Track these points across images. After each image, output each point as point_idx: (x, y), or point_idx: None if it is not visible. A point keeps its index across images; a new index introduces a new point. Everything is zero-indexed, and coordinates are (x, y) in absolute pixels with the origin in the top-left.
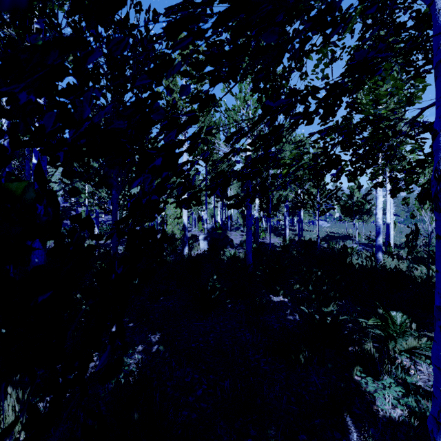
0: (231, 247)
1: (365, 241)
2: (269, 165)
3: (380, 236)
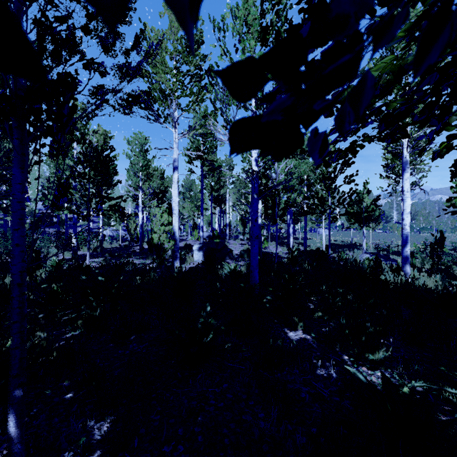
0: (231, 258)
1: (372, 250)
2: None
3: (408, 245)
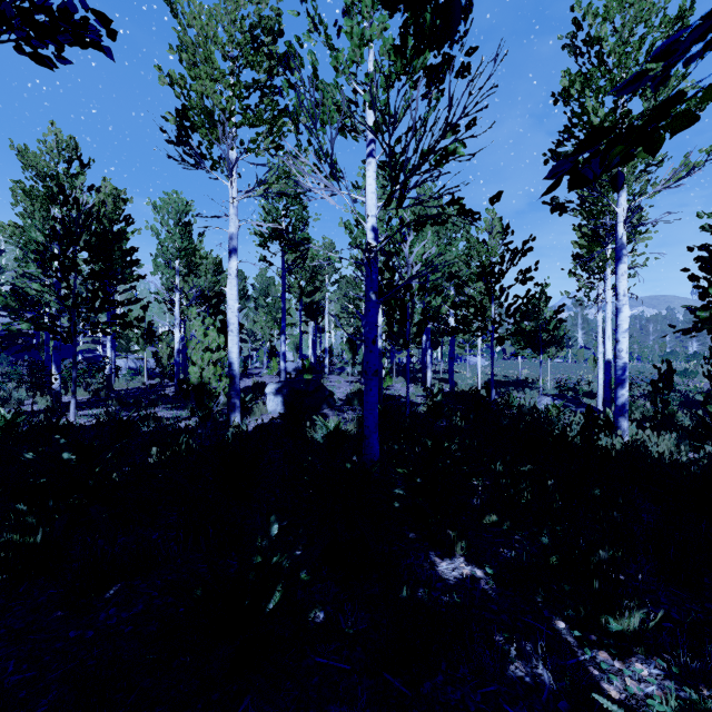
0: (331, 406)
1: (551, 390)
2: None
3: (625, 385)
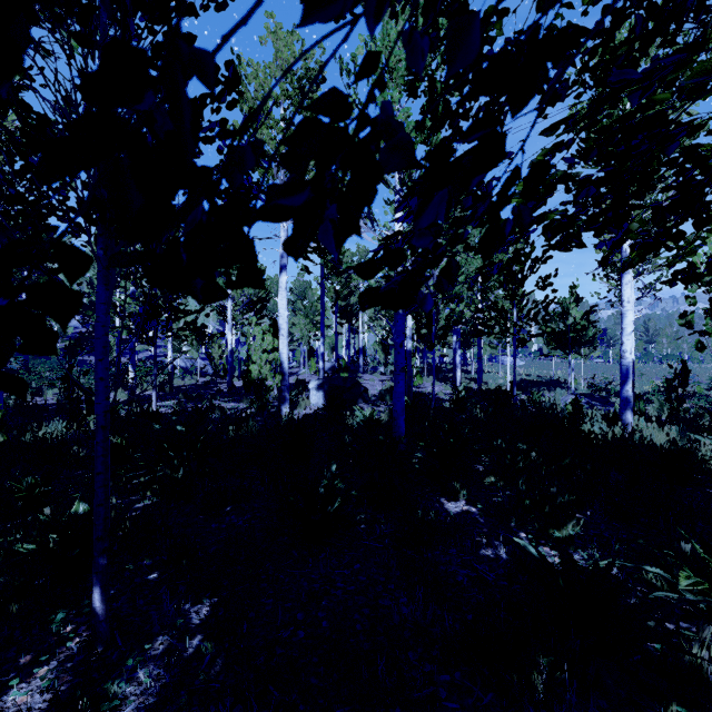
0: (365, 401)
1: (585, 390)
2: (537, 114)
3: (629, 382)
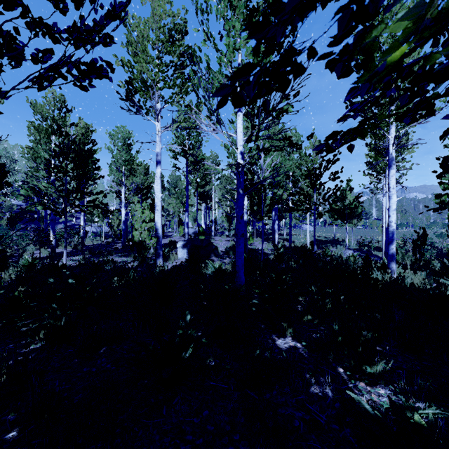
0: (216, 255)
1: (354, 246)
2: None
3: (394, 242)
